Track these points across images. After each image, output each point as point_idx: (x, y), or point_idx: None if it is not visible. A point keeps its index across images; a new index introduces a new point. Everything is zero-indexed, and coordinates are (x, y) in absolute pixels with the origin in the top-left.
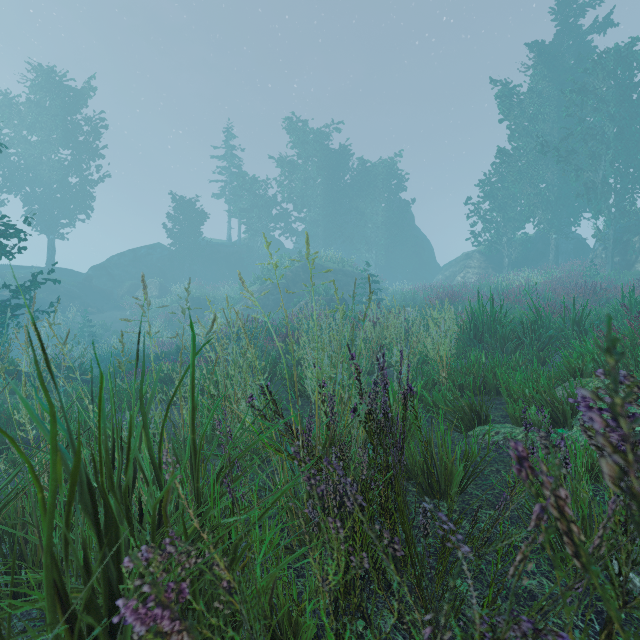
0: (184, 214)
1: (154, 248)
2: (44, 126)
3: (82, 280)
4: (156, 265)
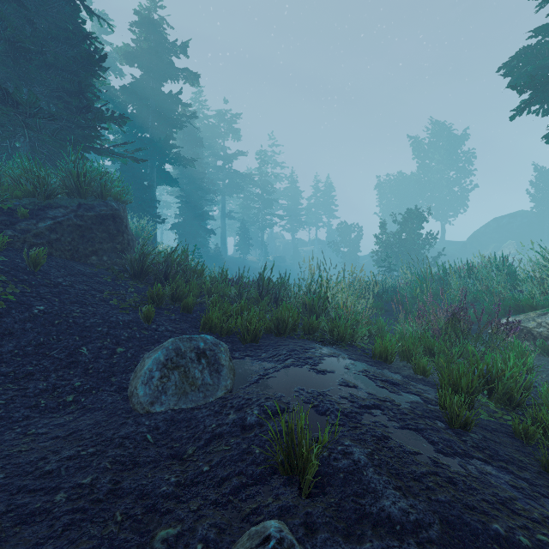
0: (543, 182)
1: (514, 216)
2: (439, 159)
3: (460, 247)
4: (515, 229)
